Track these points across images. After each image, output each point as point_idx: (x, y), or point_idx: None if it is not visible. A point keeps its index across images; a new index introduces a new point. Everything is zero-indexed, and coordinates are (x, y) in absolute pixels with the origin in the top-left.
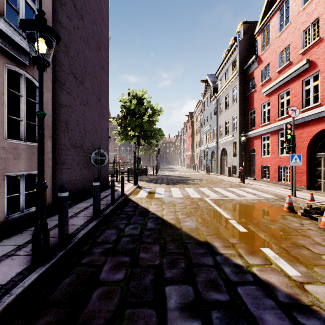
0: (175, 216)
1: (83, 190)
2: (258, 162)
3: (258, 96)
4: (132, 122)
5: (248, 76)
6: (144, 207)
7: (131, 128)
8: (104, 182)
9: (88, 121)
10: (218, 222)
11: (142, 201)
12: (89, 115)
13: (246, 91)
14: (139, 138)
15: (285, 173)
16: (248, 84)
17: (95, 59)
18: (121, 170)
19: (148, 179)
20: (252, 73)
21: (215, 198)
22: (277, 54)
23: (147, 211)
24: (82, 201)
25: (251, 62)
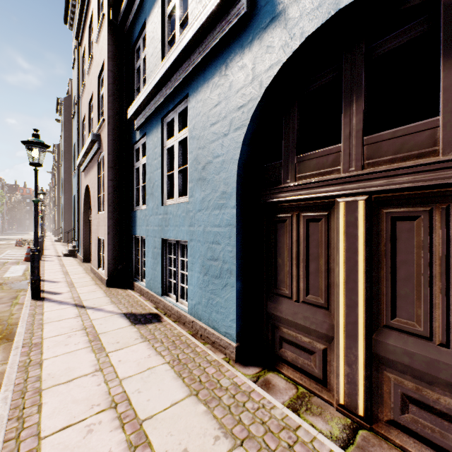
0: None
1: None
2: None
3: None
4: None
5: None
6: None
7: None
8: None
9: None
10: None
11: None
12: None
13: None
14: None
15: None
16: None
17: None
18: None
19: None
20: None
21: None
22: None
23: None
24: None
25: None
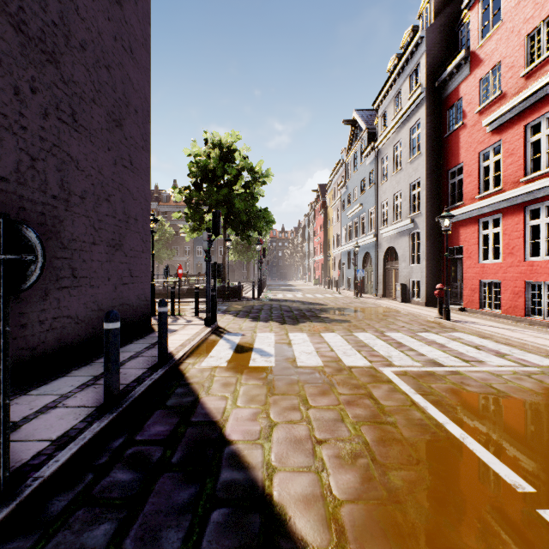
0: (317, 474)
1: (55, 350)
2: (470, 274)
3: (470, 137)
4: (212, 194)
5: (444, 99)
6: (211, 415)
7: (209, 207)
8: (136, 320)
9: (78, 167)
10: (508, 531)
11: (212, 383)
12: (80, 153)
13: (441, 130)
14: (219, 219)
15: (543, 299)
16: (446, 115)
17: (105, 19)
18: (191, 289)
19: (242, 308)
20: (456, 90)
21: (410, 369)
22: (521, 37)
23: (216, 441)
24: (30, 389)
25: (454, 67)
